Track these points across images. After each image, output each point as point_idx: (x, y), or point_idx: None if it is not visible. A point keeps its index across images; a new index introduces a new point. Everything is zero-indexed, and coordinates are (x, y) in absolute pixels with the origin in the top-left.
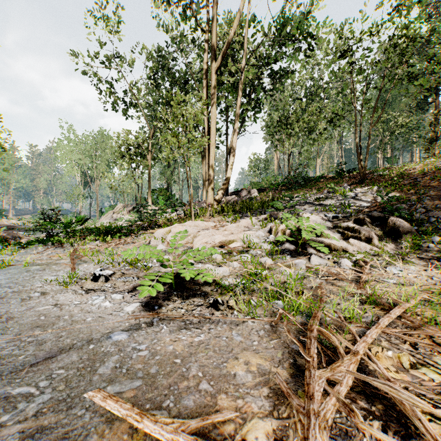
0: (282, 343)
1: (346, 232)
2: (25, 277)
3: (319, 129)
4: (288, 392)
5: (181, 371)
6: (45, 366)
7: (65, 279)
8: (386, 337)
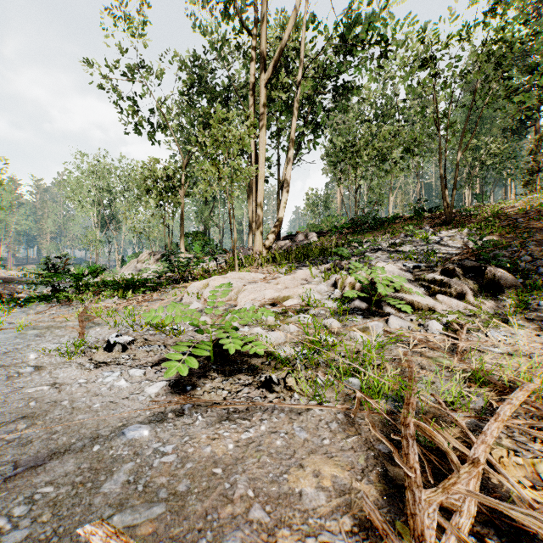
0: (364, 442)
1: (432, 286)
2: (17, 345)
3: (393, 158)
4: (384, 528)
5: (223, 487)
6: (27, 481)
7: (70, 348)
8: (507, 431)
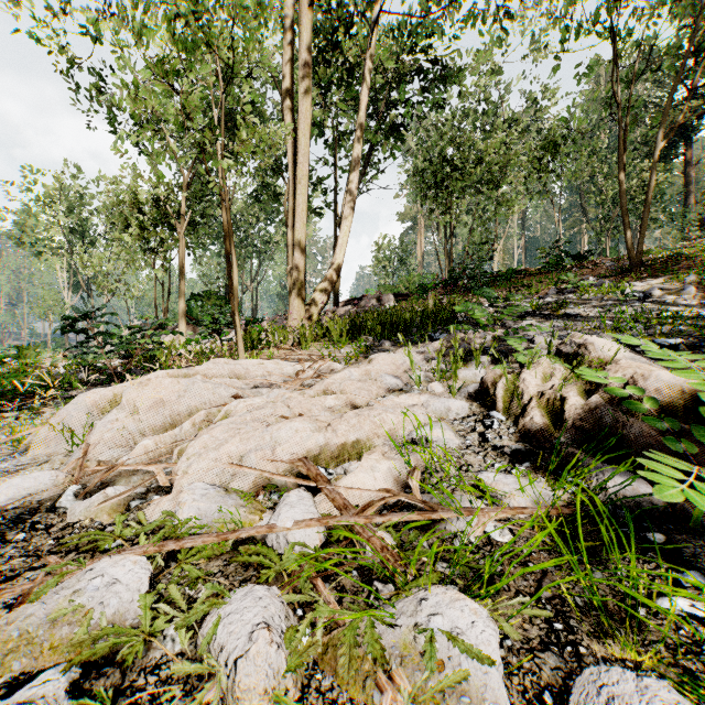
0: None
1: None
2: None
3: (509, 182)
4: None
5: None
6: None
7: None
8: None
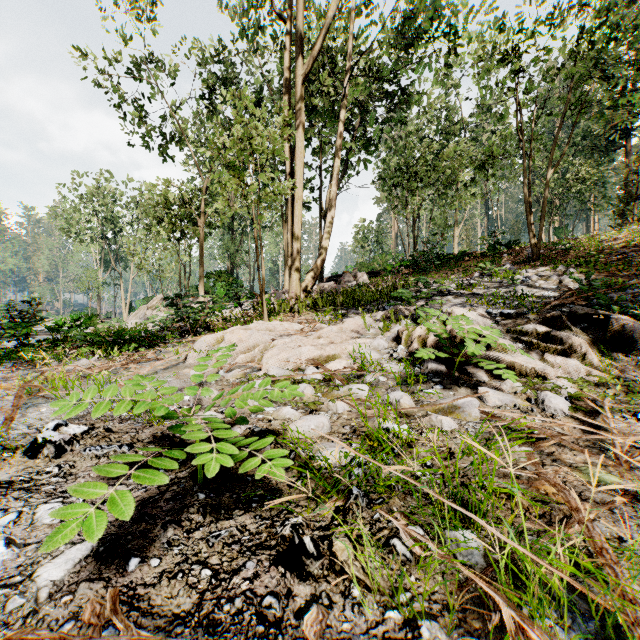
0: None
1: (534, 341)
2: None
3: (461, 181)
4: None
5: None
6: None
7: None
8: None
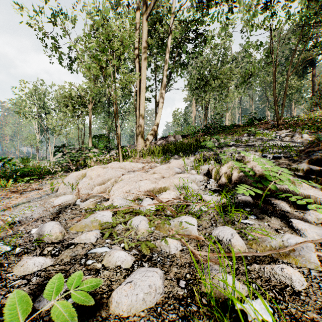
0: None
1: (312, 177)
2: None
3: (231, 86)
4: None
5: None
6: None
7: None
8: None
